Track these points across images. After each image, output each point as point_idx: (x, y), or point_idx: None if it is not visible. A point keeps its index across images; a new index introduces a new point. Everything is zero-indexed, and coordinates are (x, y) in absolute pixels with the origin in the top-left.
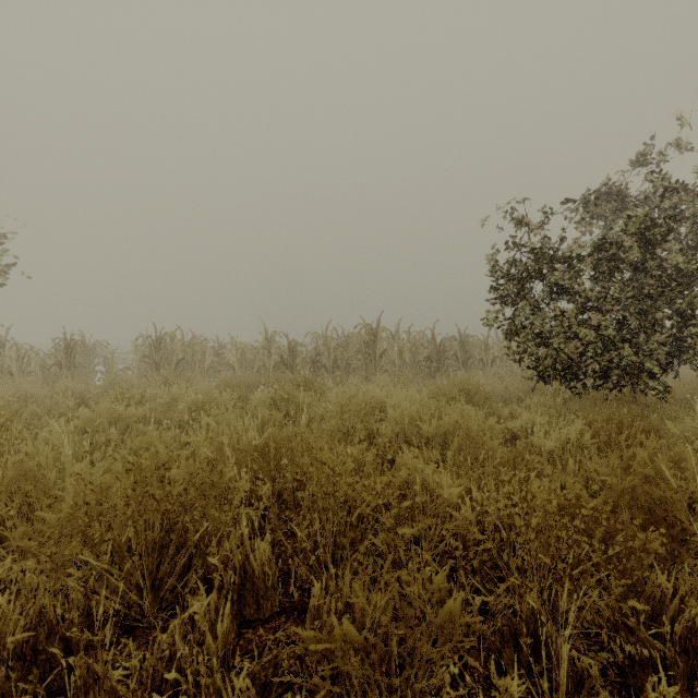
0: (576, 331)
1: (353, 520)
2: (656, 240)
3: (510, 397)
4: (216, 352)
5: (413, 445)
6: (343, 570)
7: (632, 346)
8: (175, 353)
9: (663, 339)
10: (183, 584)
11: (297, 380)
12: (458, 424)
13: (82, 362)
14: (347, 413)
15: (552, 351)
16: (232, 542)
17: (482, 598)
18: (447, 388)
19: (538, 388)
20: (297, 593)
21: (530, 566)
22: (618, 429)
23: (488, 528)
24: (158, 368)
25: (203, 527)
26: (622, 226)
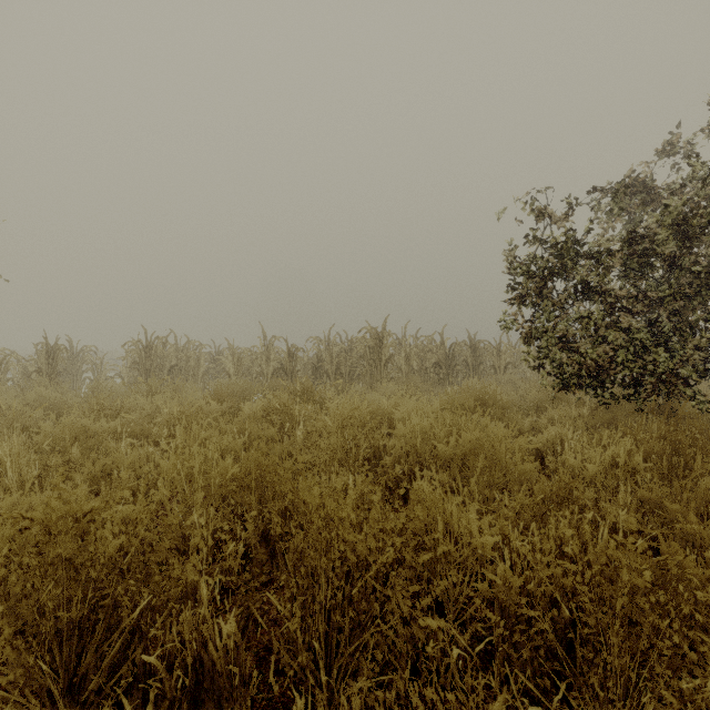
0: (604, 334)
1: (354, 595)
2: (694, 232)
3: (528, 407)
4: (212, 358)
5: (427, 466)
6: (339, 661)
7: (667, 351)
8: (167, 359)
9: (704, 343)
10: (119, 676)
11: (295, 388)
12: (481, 443)
13: (69, 369)
14: (349, 428)
15: (578, 357)
16: (183, 625)
17: (539, 709)
18: (462, 398)
19: (559, 397)
20: (277, 685)
21: (613, 670)
22: (674, 449)
23: (534, 591)
24: (149, 374)
25: (144, 600)
26: (657, 216)
